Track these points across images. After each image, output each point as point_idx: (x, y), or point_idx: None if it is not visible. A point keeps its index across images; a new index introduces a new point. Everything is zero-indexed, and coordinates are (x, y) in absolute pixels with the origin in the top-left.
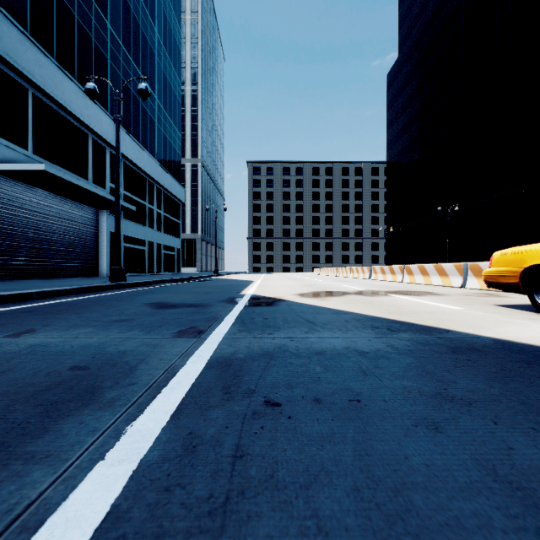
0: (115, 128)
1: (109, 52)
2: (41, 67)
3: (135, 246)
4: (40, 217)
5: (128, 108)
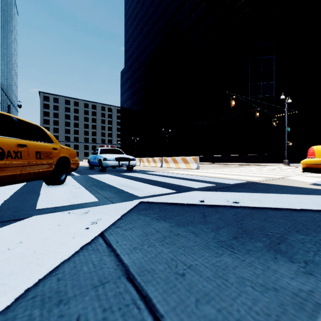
0: None
1: None
2: None
3: None
4: None
5: None
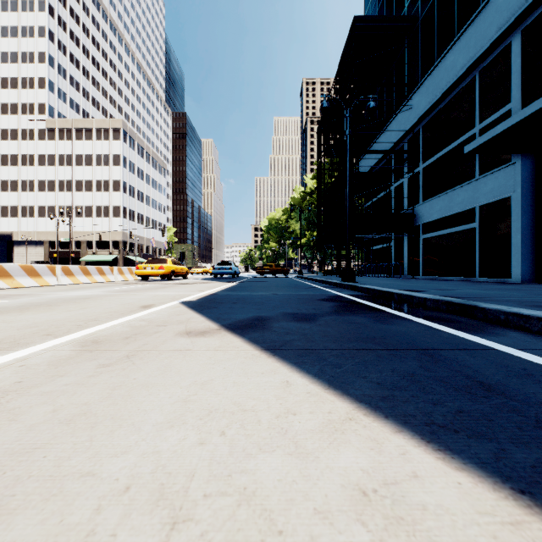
0: None
1: None
2: None
3: None
4: None
5: None
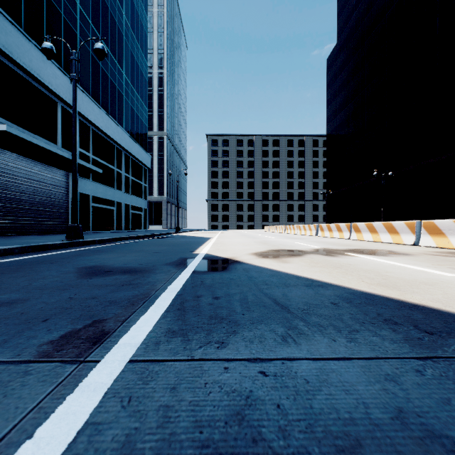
0: (84, 98)
1: (78, 29)
2: (8, 34)
3: (104, 206)
4: (9, 177)
5: (97, 81)
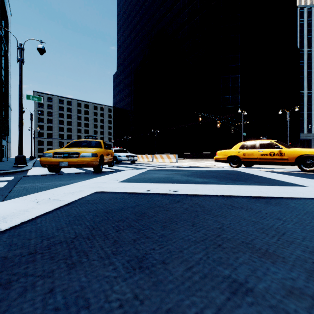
0: None
1: None
2: None
3: None
4: None
5: None
